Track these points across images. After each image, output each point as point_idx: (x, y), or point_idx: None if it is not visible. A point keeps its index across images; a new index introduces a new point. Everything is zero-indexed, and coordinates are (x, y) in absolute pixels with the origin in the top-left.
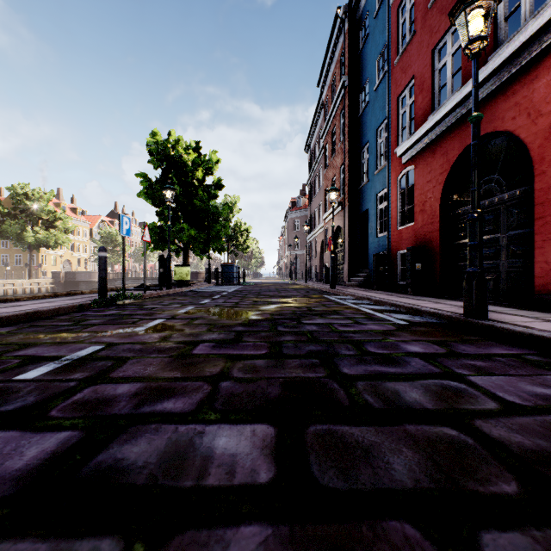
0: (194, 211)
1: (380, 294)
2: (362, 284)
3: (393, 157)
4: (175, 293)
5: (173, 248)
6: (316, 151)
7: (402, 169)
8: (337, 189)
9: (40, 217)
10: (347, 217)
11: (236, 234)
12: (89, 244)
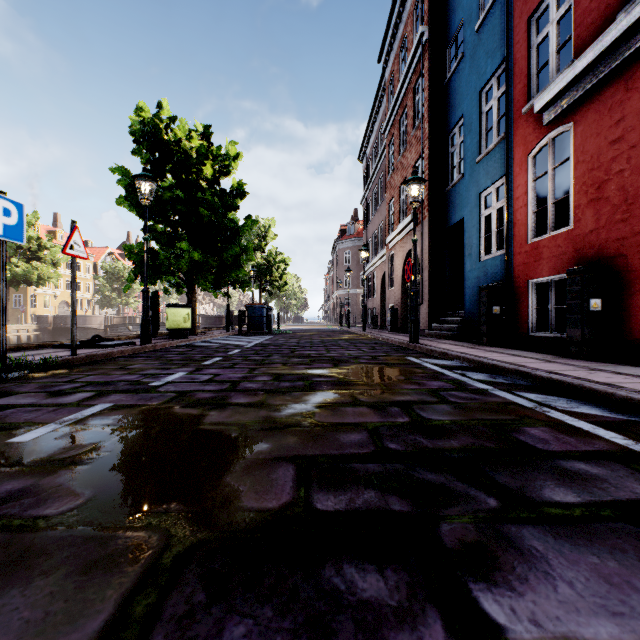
0: (200, 226)
1: (519, 356)
2: (456, 334)
3: (519, 121)
4: (152, 350)
5: (173, 281)
6: (374, 156)
7: (541, 136)
8: (421, 179)
9: (19, 245)
10: (426, 234)
11: (270, 267)
12: (93, 282)
